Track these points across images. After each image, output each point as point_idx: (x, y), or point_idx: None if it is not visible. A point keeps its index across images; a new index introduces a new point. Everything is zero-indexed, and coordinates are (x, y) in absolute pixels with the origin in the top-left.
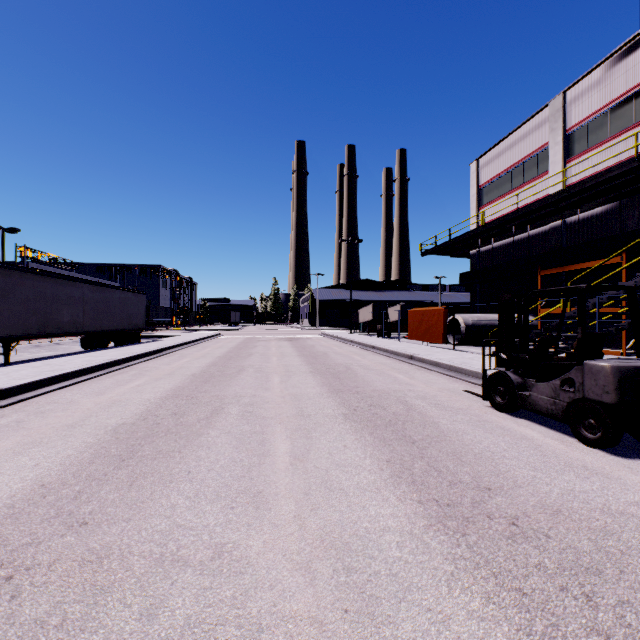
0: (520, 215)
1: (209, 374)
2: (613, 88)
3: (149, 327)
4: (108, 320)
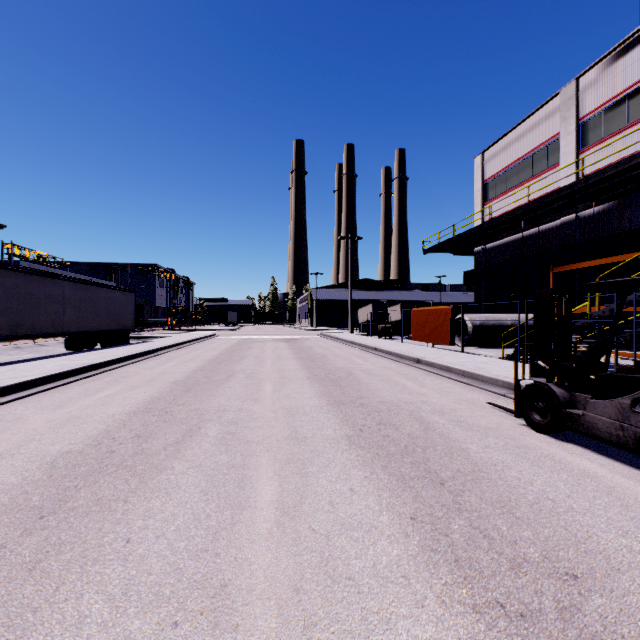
0: (531, 208)
1: (193, 381)
2: (632, 72)
3: (144, 327)
4: (92, 320)
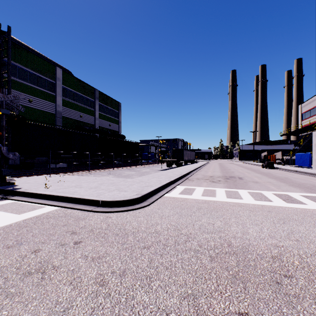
0: (302, 129)
1: (221, 166)
2: None
3: None
4: (191, 158)
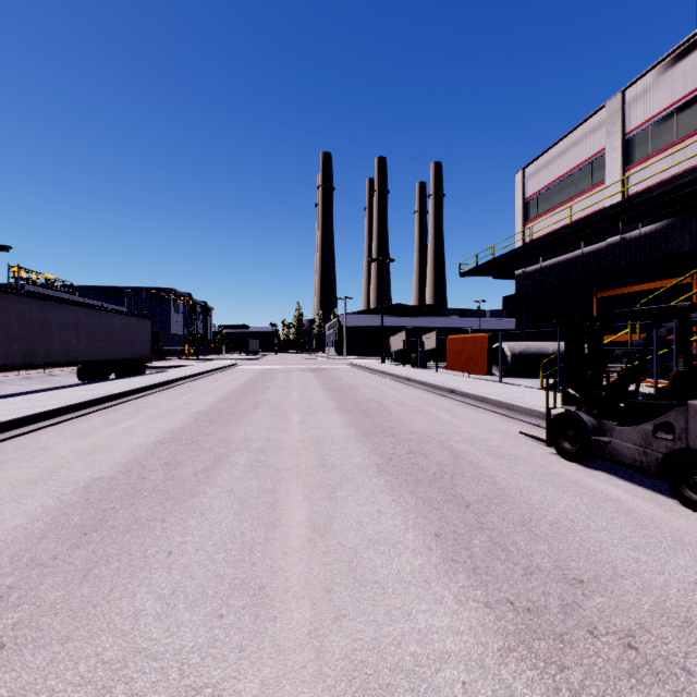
0: (574, 230)
1: (217, 411)
2: (680, 85)
3: (159, 356)
4: (107, 348)
